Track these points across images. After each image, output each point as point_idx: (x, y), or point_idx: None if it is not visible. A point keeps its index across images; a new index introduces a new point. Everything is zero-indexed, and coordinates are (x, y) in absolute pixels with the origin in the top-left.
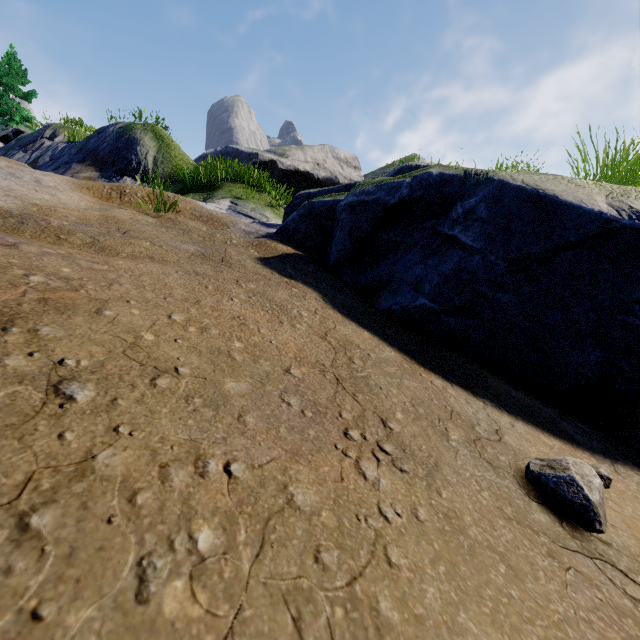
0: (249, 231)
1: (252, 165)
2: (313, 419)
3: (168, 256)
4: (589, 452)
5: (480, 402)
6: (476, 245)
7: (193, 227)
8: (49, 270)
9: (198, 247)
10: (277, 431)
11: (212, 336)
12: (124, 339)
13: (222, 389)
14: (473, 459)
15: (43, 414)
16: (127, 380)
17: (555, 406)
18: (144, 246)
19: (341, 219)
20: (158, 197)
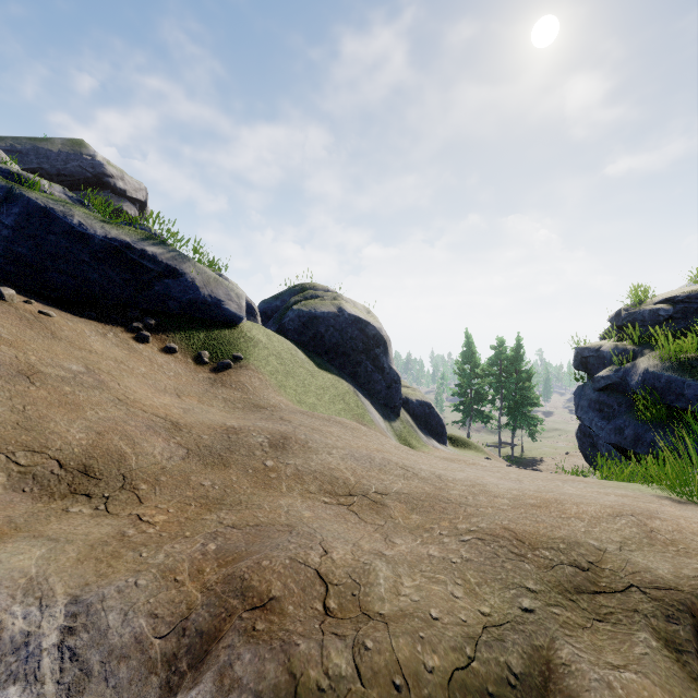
0: None
1: None
2: None
3: None
4: (38, 302)
5: None
6: (10, 225)
7: None
8: None
9: None
10: None
11: None
12: None
13: None
14: None
15: None
16: None
17: (48, 300)
18: None
19: None
20: None
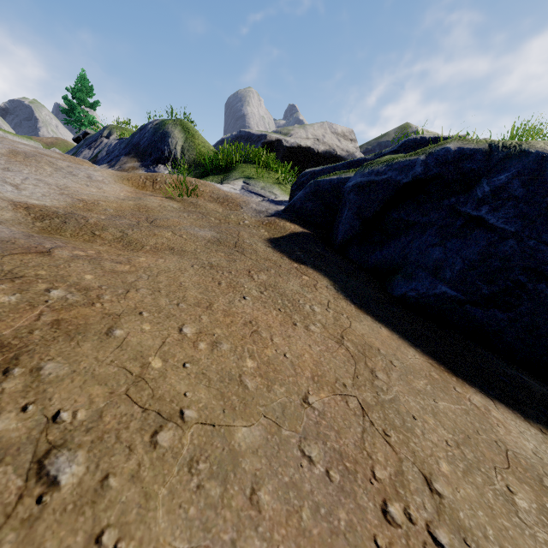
0: (259, 210)
1: (261, 145)
2: (341, 486)
3: (187, 245)
4: None
5: (536, 430)
6: (509, 228)
7: (211, 209)
8: (72, 279)
9: (214, 232)
10: (299, 517)
11: (223, 353)
12: (130, 370)
13: (232, 442)
14: None
15: (14, 519)
16: (124, 439)
17: None
18: (166, 236)
19: (349, 199)
20: (183, 183)
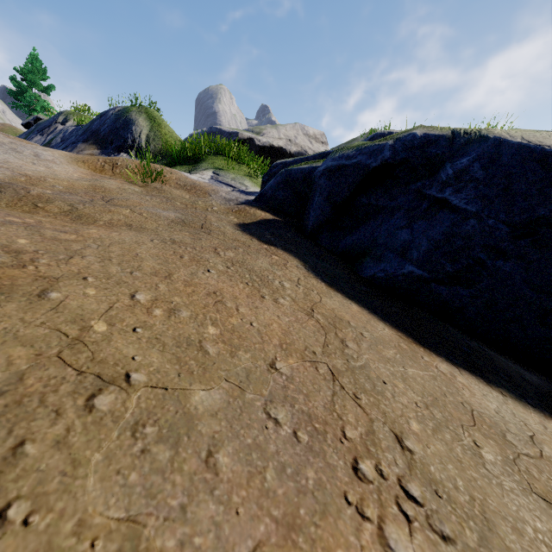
0: (229, 198)
1: (233, 142)
2: (310, 446)
3: (147, 223)
4: None
5: (497, 393)
6: (471, 208)
7: (177, 195)
8: None
9: (179, 214)
10: (262, 478)
11: (181, 320)
12: (65, 333)
13: (187, 405)
14: (525, 496)
15: None
16: (51, 403)
17: None
18: (123, 213)
19: (319, 184)
20: (146, 168)
